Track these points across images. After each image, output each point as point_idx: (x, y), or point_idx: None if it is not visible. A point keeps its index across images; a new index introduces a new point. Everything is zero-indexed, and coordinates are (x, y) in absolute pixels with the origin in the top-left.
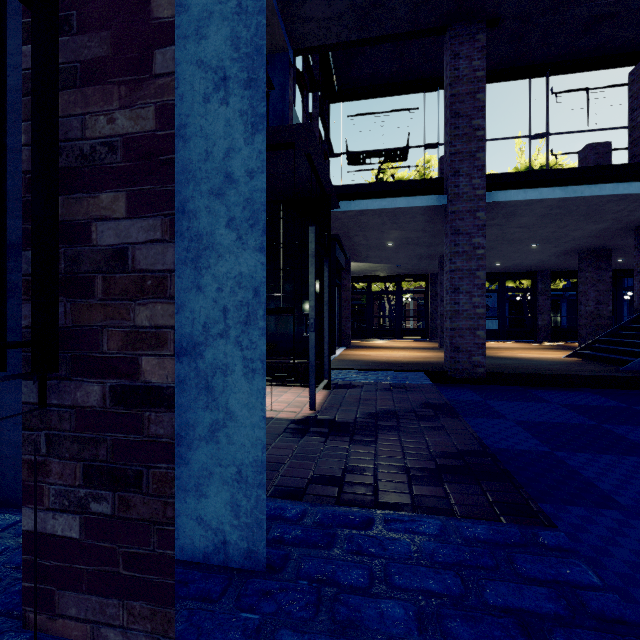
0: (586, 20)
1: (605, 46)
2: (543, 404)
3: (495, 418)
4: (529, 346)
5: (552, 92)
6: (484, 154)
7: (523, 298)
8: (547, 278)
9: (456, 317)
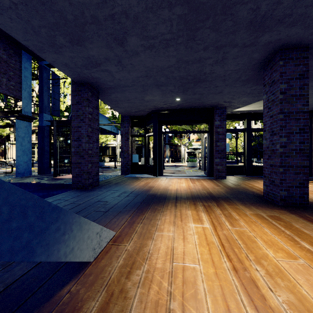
0: None
1: None
2: None
3: (29, 191)
4: None
5: None
6: None
7: None
8: None
9: None
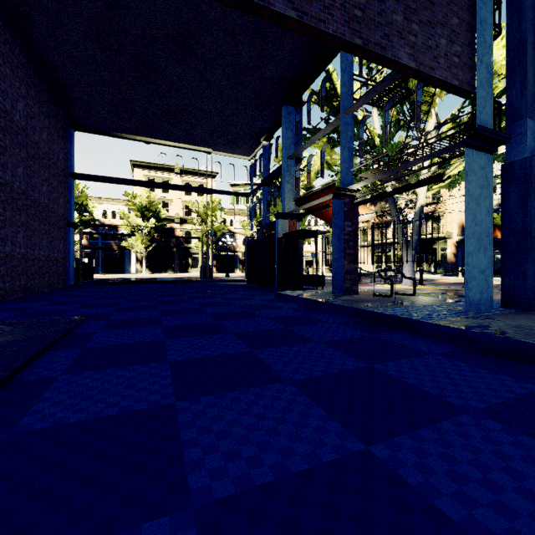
0: None
1: None
2: None
3: None
4: None
5: None
6: None
7: None
8: None
9: None
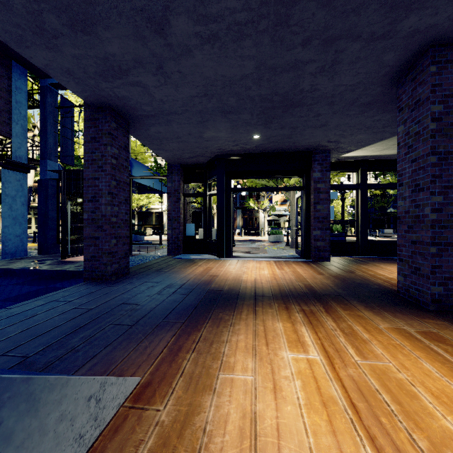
0: None
1: None
2: (3, 297)
3: (16, 283)
4: None
5: None
6: None
7: None
8: None
9: None
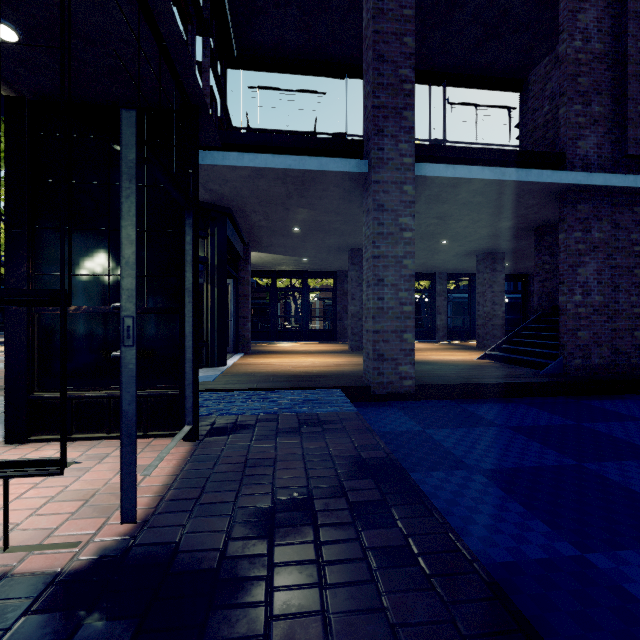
0: (479, 35)
1: (491, 67)
2: (493, 429)
3: (454, 468)
4: (434, 346)
5: (448, 102)
6: (412, 113)
7: (421, 299)
8: (445, 280)
9: (380, 316)
